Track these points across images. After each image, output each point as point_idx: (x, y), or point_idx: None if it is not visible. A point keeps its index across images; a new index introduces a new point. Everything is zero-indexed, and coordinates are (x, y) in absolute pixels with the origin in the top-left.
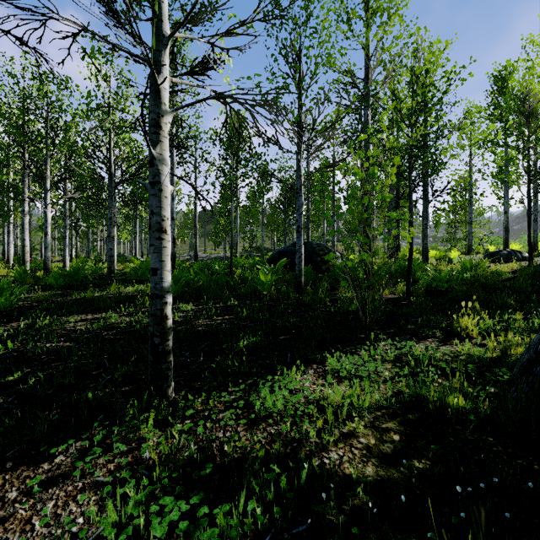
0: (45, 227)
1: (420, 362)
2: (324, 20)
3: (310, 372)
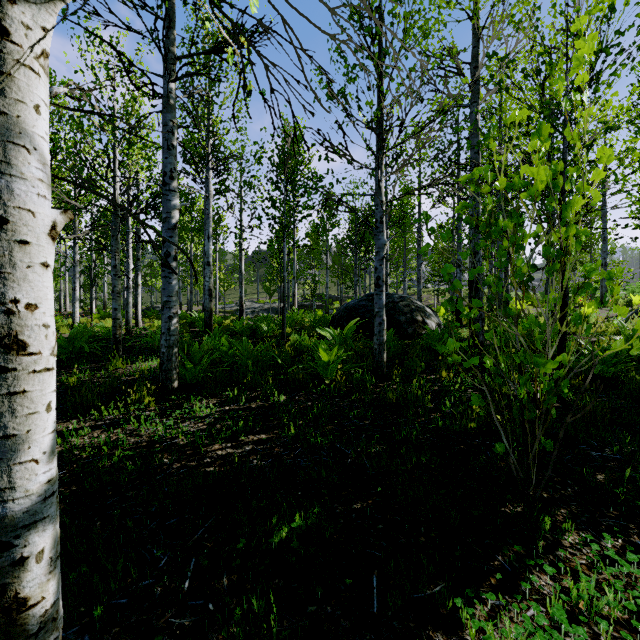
0: None
1: None
2: None
3: None
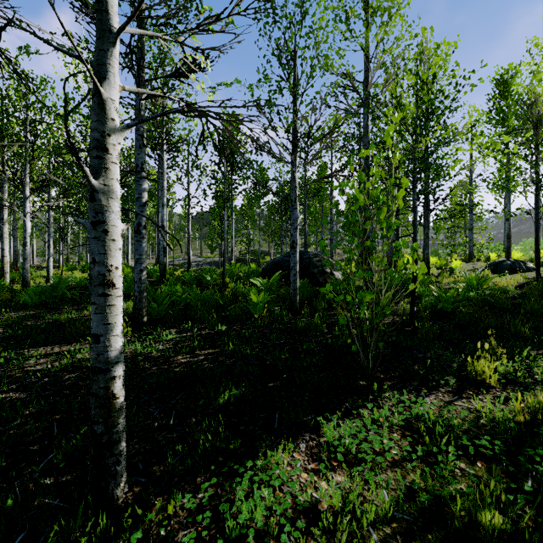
0: (23, 237)
1: (436, 436)
2: (321, 19)
3: (302, 447)
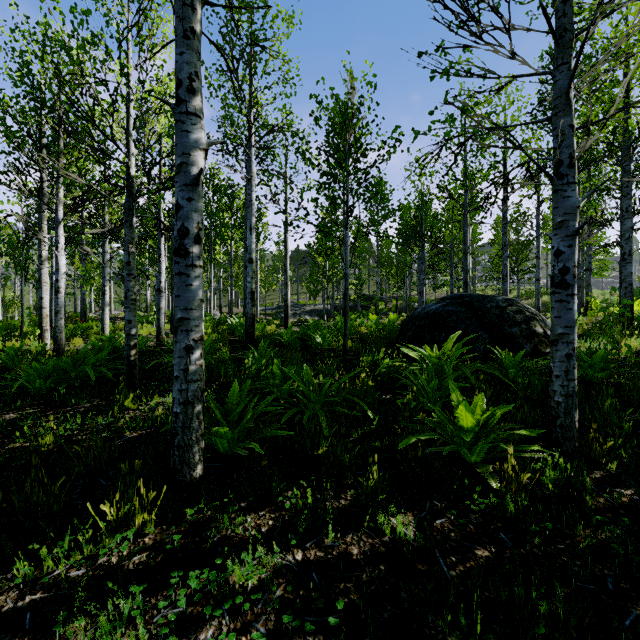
0: (55, 280)
1: None
2: None
3: None
